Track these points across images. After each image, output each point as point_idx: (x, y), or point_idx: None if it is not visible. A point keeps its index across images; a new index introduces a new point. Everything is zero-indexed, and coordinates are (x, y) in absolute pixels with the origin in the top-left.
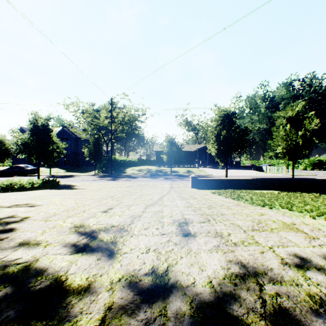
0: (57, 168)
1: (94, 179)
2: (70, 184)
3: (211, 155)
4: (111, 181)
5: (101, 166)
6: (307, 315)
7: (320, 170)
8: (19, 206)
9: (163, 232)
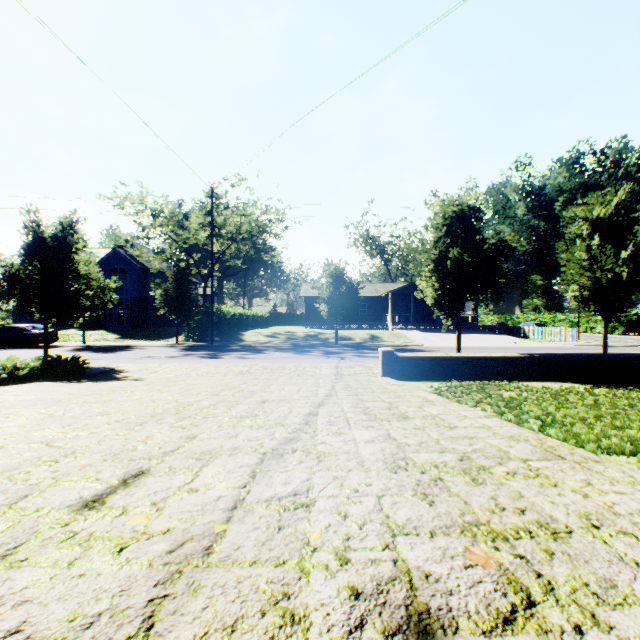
0: (102, 330)
1: (174, 354)
2: (113, 366)
3: (417, 304)
4: (207, 359)
5: (192, 326)
6: None
7: None
8: None
9: None
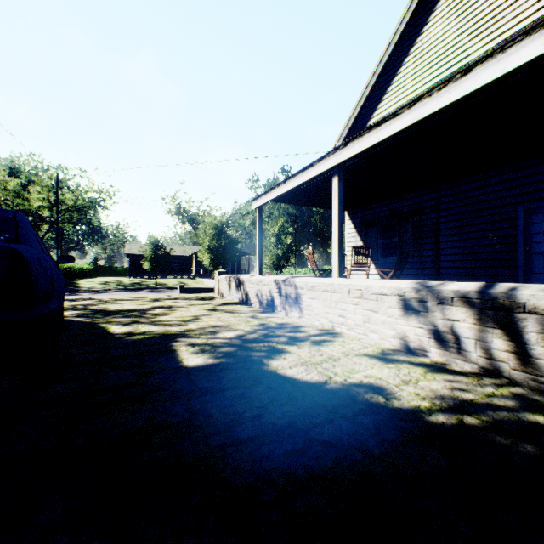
0: None
1: None
2: None
3: None
4: (71, 296)
5: None
6: (189, 298)
7: None
8: None
9: (160, 296)
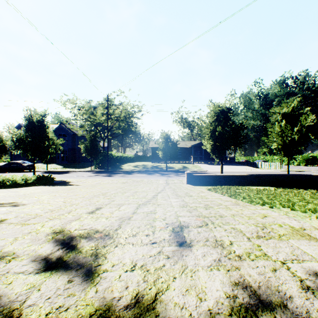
0: (54, 164)
1: (90, 174)
2: (65, 180)
3: (206, 151)
4: (106, 177)
5: (98, 162)
6: None
7: (313, 166)
8: (2, 205)
9: (154, 239)
